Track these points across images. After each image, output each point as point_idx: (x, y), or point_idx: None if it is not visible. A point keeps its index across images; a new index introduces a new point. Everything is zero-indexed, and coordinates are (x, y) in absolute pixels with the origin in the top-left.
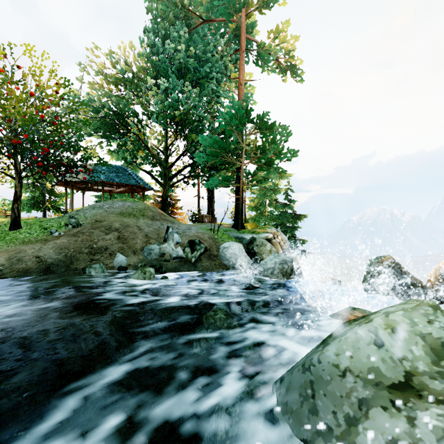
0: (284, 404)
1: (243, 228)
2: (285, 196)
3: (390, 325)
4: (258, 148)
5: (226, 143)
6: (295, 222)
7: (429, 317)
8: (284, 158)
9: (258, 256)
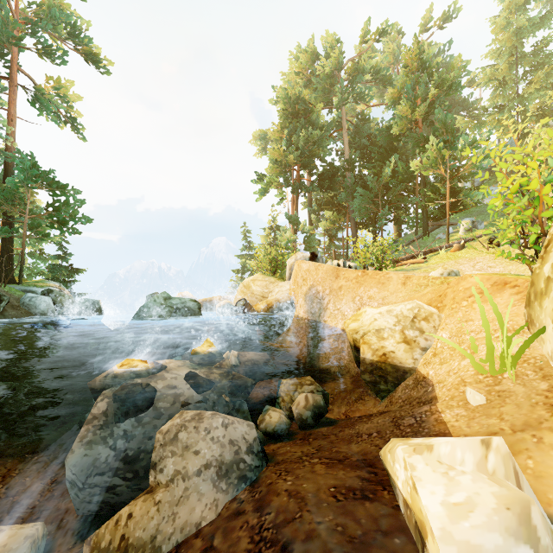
0: (136, 317)
1: (15, 282)
2: (59, 248)
3: (158, 296)
4: (51, 206)
5: (10, 194)
6: (71, 276)
7: (164, 294)
8: (79, 221)
9: (58, 305)
